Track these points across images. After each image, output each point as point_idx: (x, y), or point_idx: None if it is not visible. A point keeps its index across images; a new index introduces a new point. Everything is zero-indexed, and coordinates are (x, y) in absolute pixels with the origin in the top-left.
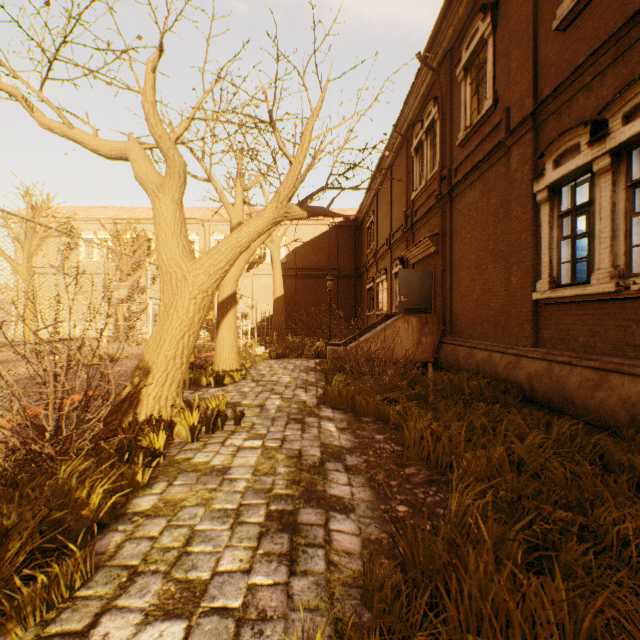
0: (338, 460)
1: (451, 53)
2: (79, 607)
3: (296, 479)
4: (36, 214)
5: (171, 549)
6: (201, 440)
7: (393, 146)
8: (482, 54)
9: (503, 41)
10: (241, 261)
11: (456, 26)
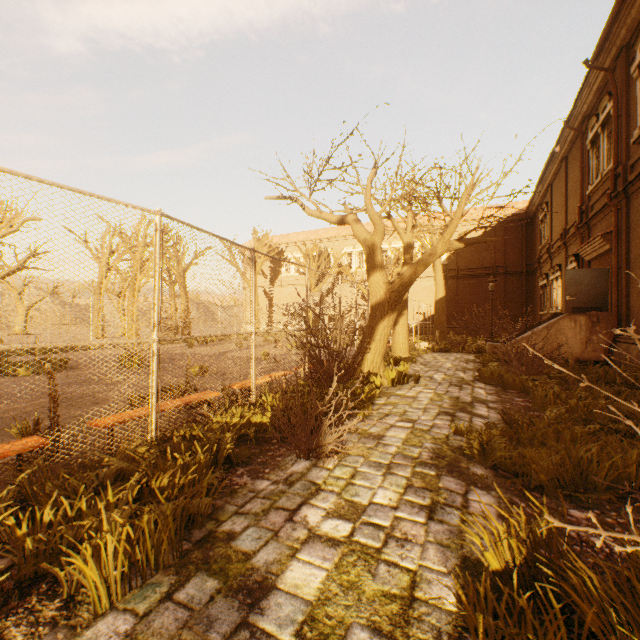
0: (483, 403)
1: (627, 48)
2: (373, 416)
3: (454, 404)
4: (259, 245)
5: (398, 412)
6: (396, 387)
7: (566, 138)
8: None
9: None
10: None
11: (629, 25)
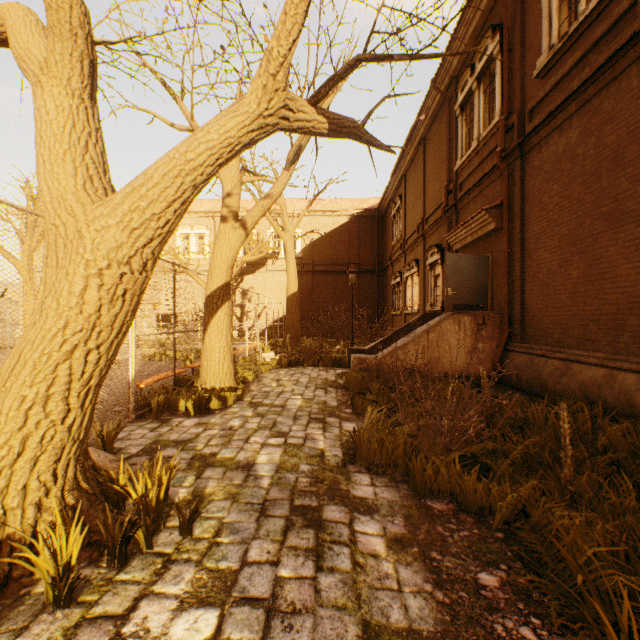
0: None
1: None
2: None
3: None
4: (36, 207)
5: None
6: (80, 600)
7: (428, 111)
8: None
9: None
10: (235, 239)
11: None
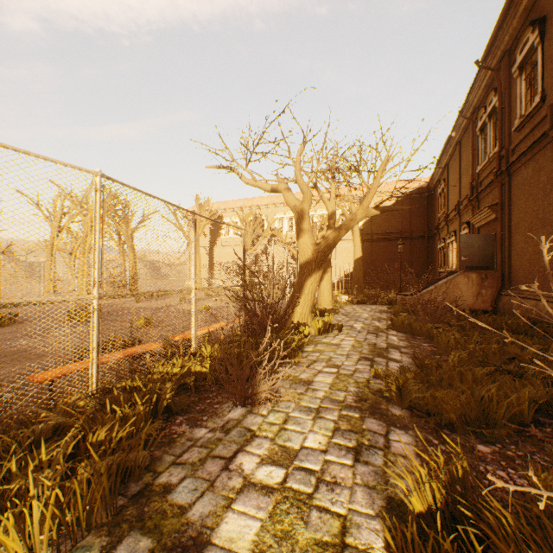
0: (396, 349)
1: (509, 52)
2: (302, 363)
3: (373, 350)
4: (201, 210)
5: (325, 358)
6: (322, 335)
7: (460, 126)
8: (535, 54)
9: (549, 50)
10: None
11: (511, 34)
